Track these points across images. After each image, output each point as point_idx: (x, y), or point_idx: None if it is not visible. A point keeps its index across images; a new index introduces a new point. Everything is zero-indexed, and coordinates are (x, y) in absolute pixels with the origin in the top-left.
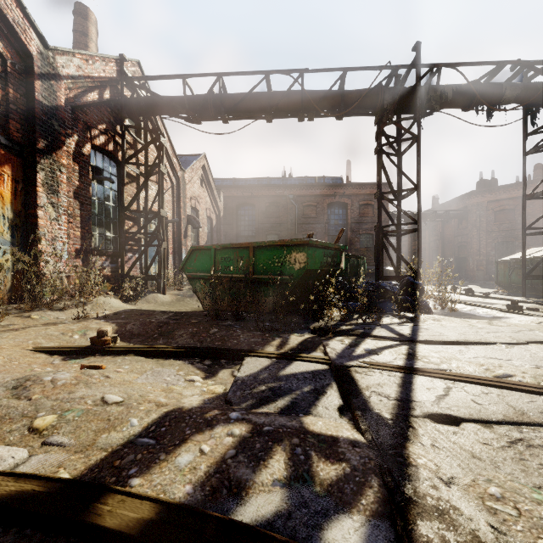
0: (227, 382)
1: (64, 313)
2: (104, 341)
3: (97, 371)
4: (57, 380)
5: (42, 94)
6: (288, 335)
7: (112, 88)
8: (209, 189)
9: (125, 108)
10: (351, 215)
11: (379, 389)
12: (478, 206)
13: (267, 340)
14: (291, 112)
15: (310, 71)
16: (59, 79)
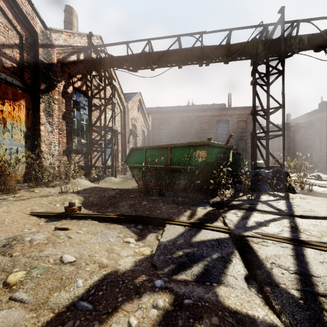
0: (153, 244)
1: (54, 189)
2: (73, 209)
3: (63, 232)
4: (34, 240)
5: (43, 56)
6: (195, 208)
7: (85, 53)
8: (142, 113)
9: (92, 64)
10: (231, 127)
11: (277, 260)
12: (319, 119)
13: (181, 211)
14: (194, 60)
15: (207, 33)
16: (53, 47)
